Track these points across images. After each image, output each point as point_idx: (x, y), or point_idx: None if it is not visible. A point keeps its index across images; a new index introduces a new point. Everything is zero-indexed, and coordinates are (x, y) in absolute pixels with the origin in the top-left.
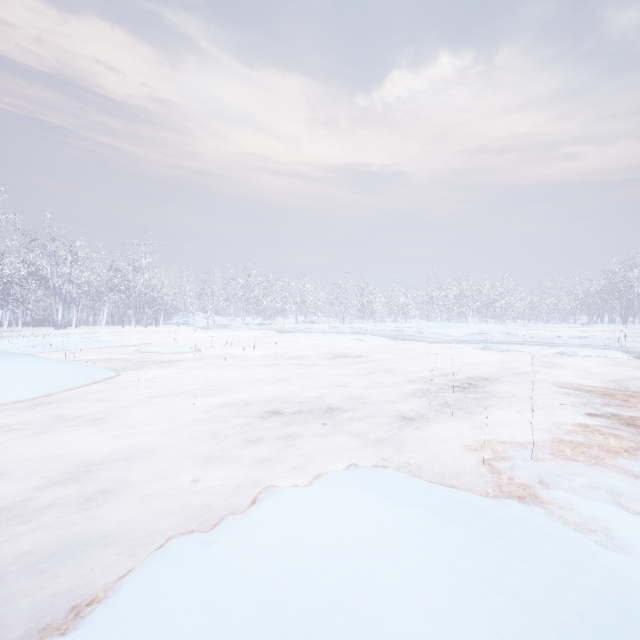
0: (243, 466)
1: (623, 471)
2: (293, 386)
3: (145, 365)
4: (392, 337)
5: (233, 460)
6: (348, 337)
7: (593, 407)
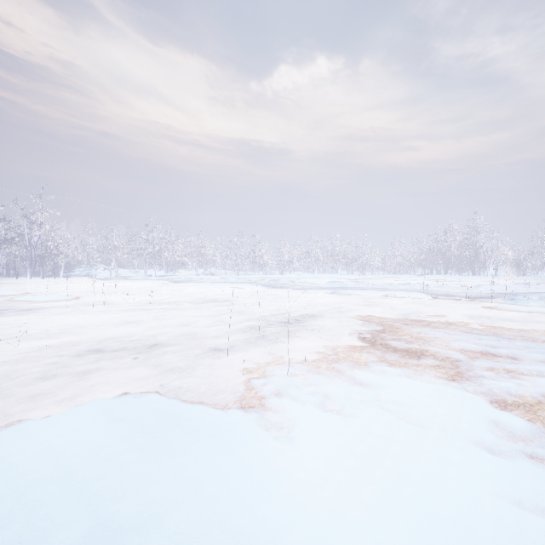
0: (46, 403)
1: (349, 380)
2: (146, 327)
3: (10, 313)
4: (267, 285)
5: (41, 398)
6: (231, 286)
7: (373, 334)
